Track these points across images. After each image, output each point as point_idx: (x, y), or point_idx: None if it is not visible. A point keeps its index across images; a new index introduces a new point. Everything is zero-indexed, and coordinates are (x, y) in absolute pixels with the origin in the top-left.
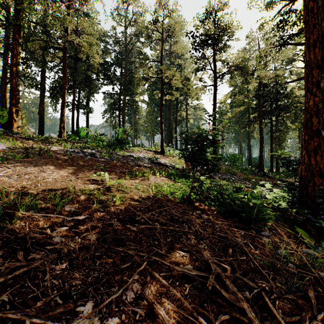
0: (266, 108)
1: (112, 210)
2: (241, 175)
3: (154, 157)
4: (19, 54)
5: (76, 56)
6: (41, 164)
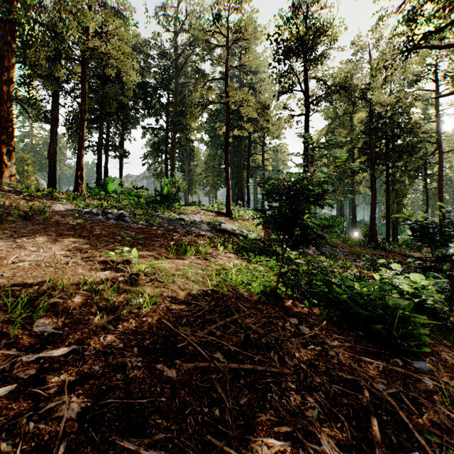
0: (379, 148)
1: (132, 326)
2: (345, 248)
3: (216, 220)
4: (14, 66)
5: (103, 73)
6: (24, 234)
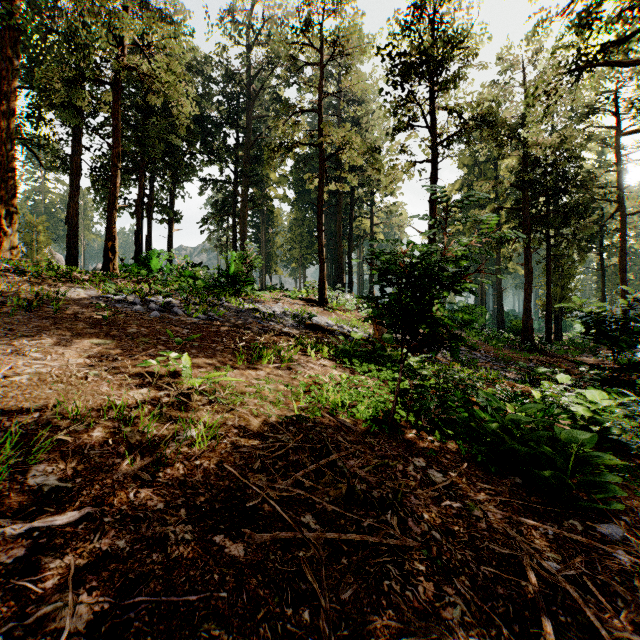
0: (537, 209)
1: (180, 474)
2: (488, 351)
3: (304, 312)
4: (16, 91)
5: (145, 103)
6: (25, 333)
